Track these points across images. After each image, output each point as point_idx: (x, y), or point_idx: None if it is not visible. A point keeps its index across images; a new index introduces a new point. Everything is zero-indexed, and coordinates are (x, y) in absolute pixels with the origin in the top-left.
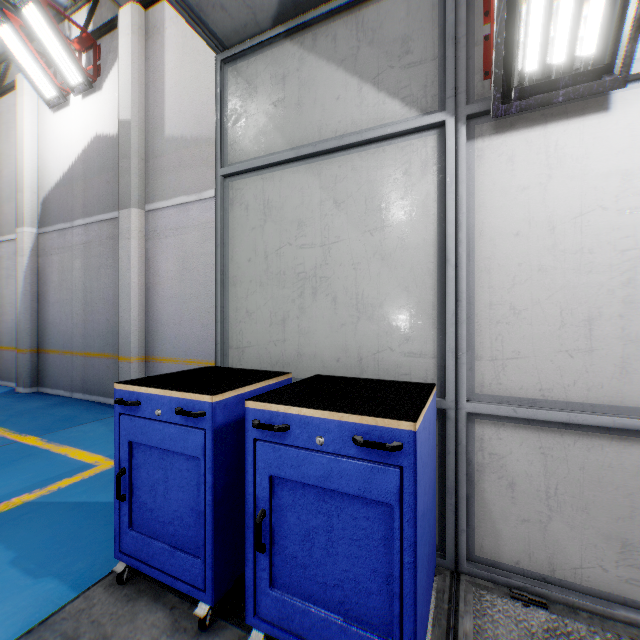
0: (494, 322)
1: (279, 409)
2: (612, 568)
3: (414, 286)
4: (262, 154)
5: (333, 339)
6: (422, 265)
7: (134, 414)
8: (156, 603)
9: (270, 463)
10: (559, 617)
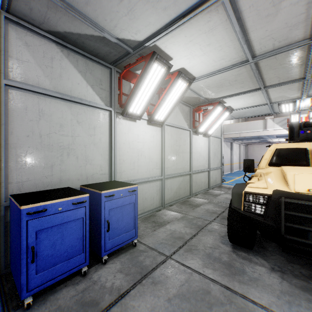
0: (120, 163)
1: (112, 190)
2: None
3: (103, 154)
4: (38, 85)
5: (77, 172)
6: (105, 148)
7: (41, 216)
8: (57, 292)
9: (109, 206)
10: None
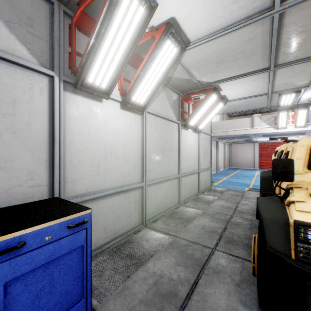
0: (72, 167)
1: (15, 235)
2: (103, 236)
3: (36, 150)
4: None
5: None
6: (40, 140)
7: None
8: None
9: (6, 275)
10: (95, 260)
